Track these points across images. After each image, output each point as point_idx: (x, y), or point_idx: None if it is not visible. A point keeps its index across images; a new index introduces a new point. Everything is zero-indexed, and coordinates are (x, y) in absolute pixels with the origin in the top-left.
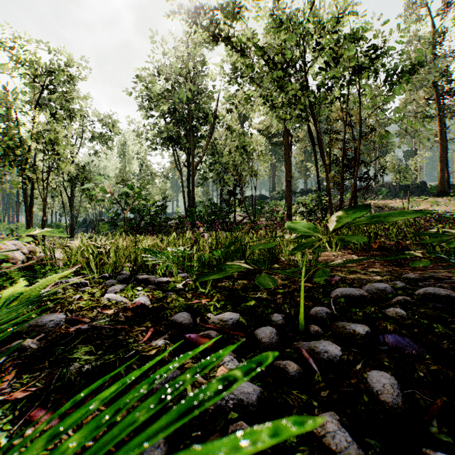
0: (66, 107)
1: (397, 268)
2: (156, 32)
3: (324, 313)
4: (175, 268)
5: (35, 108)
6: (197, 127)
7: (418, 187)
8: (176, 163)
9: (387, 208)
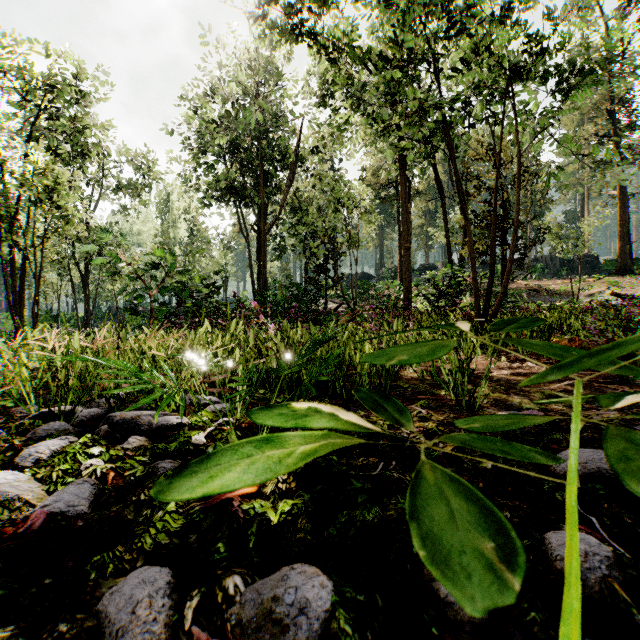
0: (76, 141)
1: (633, 389)
2: (209, 27)
3: (603, 567)
4: (182, 402)
5: (28, 140)
6: (271, 173)
7: (587, 262)
8: (241, 226)
9: (545, 292)
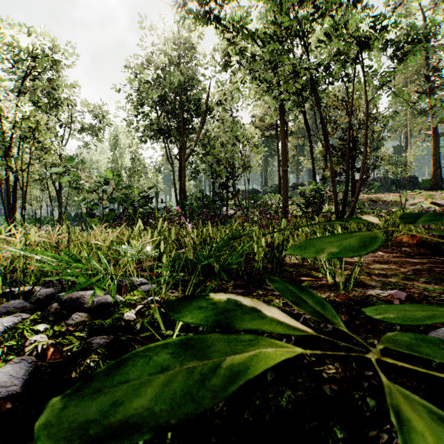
0: (52, 96)
1: None
2: (145, 16)
3: None
4: (114, 286)
5: (18, 96)
6: (189, 119)
7: (409, 181)
8: (167, 156)
9: (380, 202)
